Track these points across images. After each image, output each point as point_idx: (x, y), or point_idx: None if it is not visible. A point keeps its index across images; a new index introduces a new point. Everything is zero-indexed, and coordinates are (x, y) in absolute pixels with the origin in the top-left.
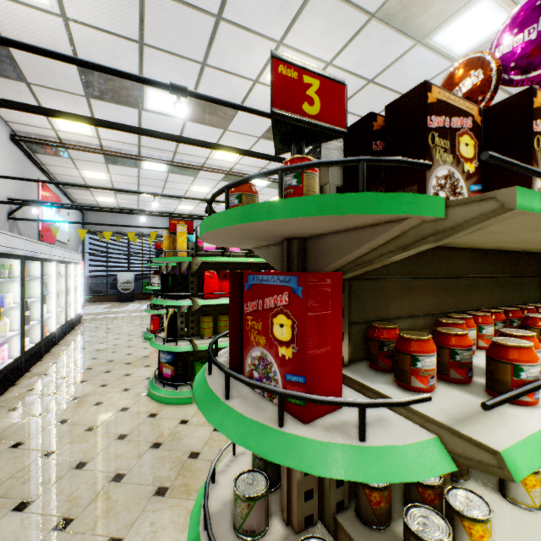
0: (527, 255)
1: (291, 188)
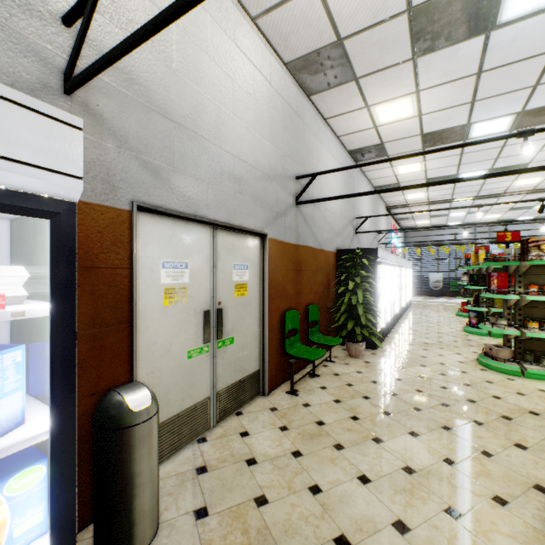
0: None
1: (497, 258)
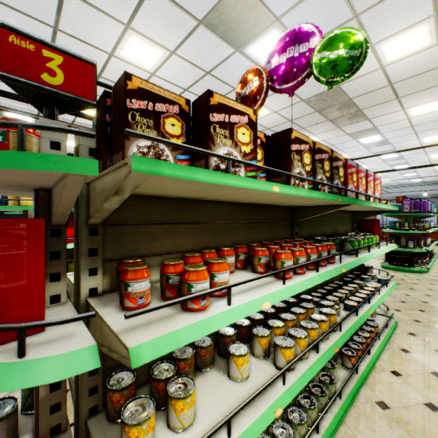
0: (276, 208)
1: None
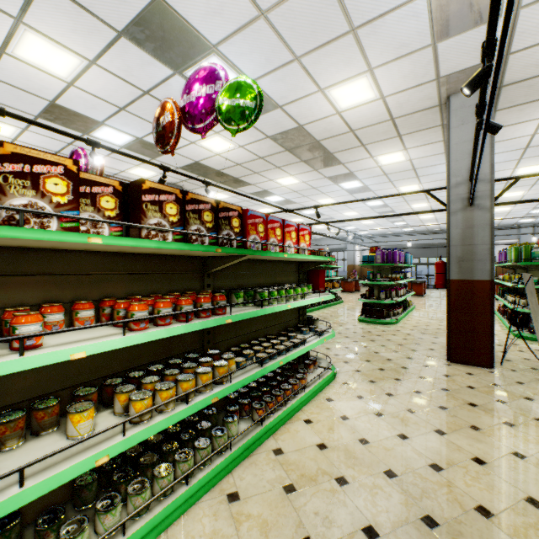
0: (178, 258)
1: None
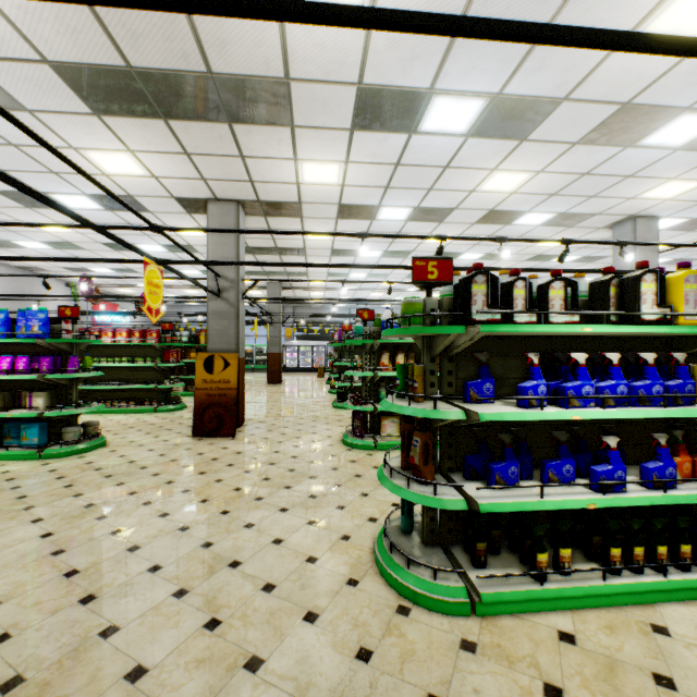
0: None
1: None
